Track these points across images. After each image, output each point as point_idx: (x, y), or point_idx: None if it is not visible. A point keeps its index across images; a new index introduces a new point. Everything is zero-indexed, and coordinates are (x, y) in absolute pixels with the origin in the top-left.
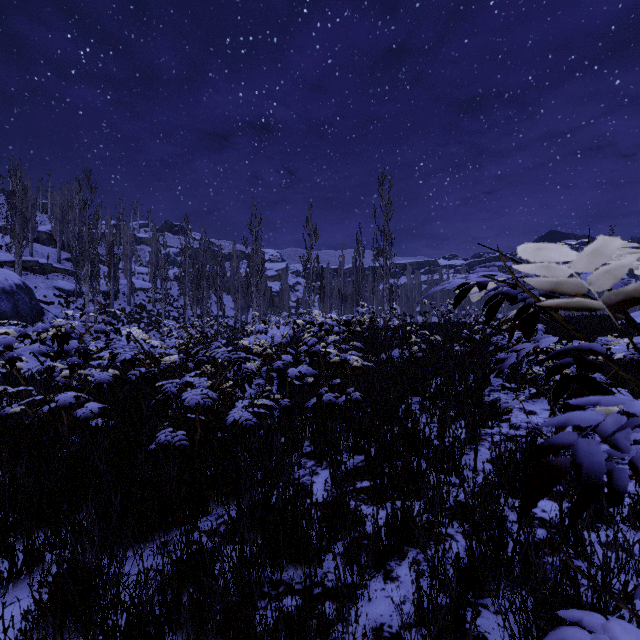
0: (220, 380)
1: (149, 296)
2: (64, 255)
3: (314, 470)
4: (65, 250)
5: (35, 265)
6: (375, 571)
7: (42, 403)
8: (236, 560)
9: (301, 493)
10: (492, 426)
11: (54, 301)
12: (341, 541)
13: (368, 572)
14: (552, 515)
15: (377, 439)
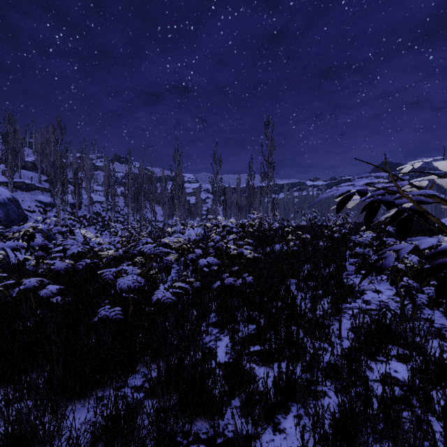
0: (151, 267)
1: (103, 206)
2: (43, 178)
3: (218, 336)
4: (44, 174)
5: (22, 185)
6: (266, 423)
7: (15, 285)
8: (152, 423)
9: (207, 360)
10: (350, 302)
11: (36, 210)
12: (239, 399)
13: (260, 424)
14: (402, 375)
15: (265, 313)
